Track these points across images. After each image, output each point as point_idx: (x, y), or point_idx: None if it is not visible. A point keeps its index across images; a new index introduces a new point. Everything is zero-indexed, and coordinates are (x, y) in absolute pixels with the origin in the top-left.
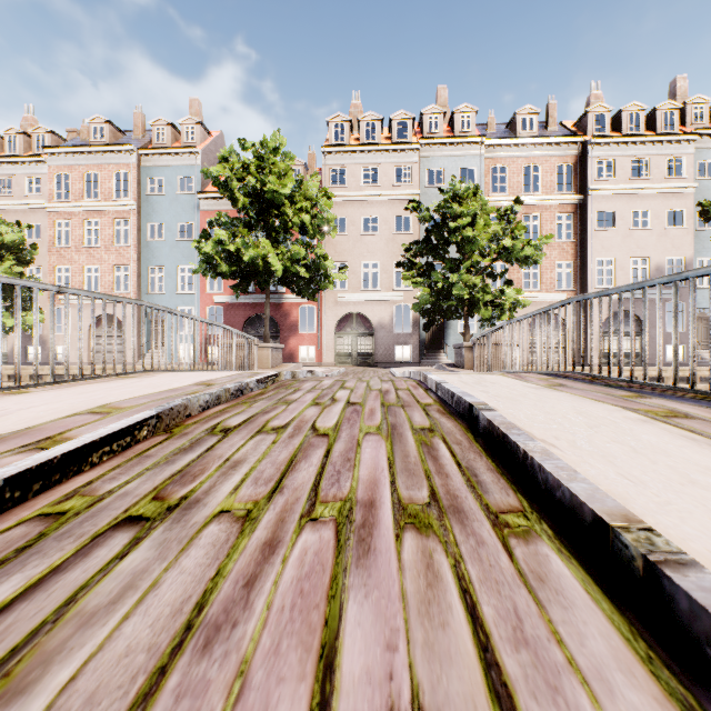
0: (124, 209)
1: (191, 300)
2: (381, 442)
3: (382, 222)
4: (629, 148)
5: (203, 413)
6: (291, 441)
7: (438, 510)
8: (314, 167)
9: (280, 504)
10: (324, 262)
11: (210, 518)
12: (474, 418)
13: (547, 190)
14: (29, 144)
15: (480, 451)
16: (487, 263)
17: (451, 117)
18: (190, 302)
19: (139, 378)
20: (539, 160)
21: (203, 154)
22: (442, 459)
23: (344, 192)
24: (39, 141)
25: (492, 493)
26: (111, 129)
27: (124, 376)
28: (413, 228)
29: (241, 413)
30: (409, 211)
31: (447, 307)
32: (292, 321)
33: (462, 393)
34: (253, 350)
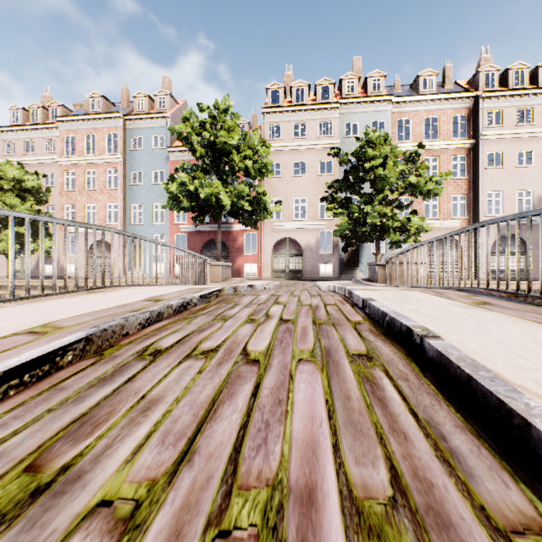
0: (114, 161)
1: (163, 229)
2: (316, 374)
3: (309, 166)
4: (515, 100)
5: (143, 331)
6: (218, 370)
7: (411, 519)
8: (256, 125)
9: (183, 491)
10: (263, 198)
11: (78, 520)
12: (416, 344)
13: (444, 137)
14: (46, 115)
15: (434, 392)
16: (394, 197)
17: (364, 81)
18: (162, 231)
19: (104, 292)
20: (437, 113)
21: (172, 118)
22: (392, 404)
23: (279, 143)
24: (53, 113)
25: (481, 480)
26: (104, 101)
27: (94, 290)
28: (334, 170)
29: (178, 331)
30: (330, 157)
31: (362, 232)
32: (239, 245)
33: (395, 314)
34: (206, 268)
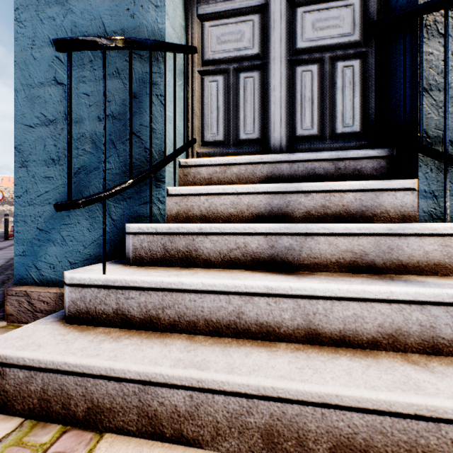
0: None
1: None
2: None
3: None
4: None
5: None
6: None
7: None
8: None
9: None
10: None
11: None
12: None
13: None
14: None
15: None
16: None
17: None
18: None
19: None
20: None
21: None
22: None
23: None
24: None
25: None
26: None
27: None
28: None
29: None
30: None
31: None
32: None
33: None
34: None
